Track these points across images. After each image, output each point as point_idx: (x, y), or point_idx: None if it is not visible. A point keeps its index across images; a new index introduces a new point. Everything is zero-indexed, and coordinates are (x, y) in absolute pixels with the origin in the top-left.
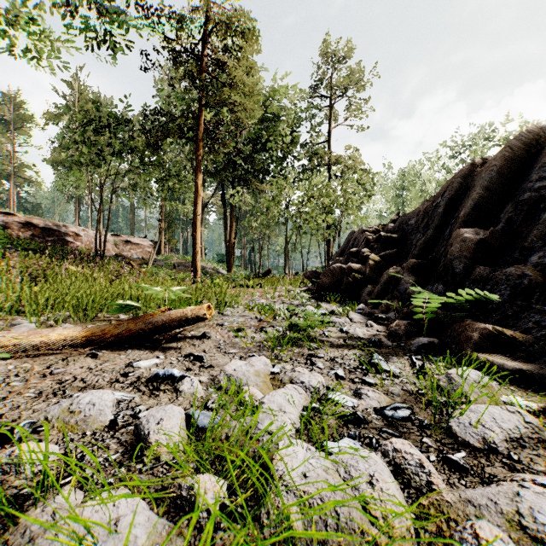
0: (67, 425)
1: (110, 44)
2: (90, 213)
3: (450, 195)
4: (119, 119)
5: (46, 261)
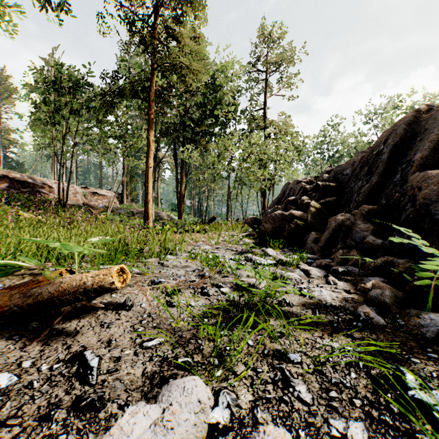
0: None
1: (68, 10)
2: (65, 170)
3: (394, 142)
4: (78, 81)
5: (3, 208)
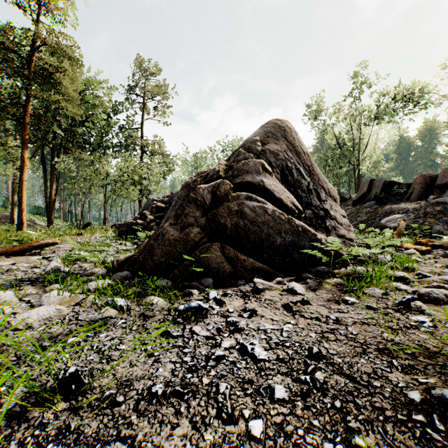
0: (29, 262)
1: None
2: None
3: None
4: None
5: None
